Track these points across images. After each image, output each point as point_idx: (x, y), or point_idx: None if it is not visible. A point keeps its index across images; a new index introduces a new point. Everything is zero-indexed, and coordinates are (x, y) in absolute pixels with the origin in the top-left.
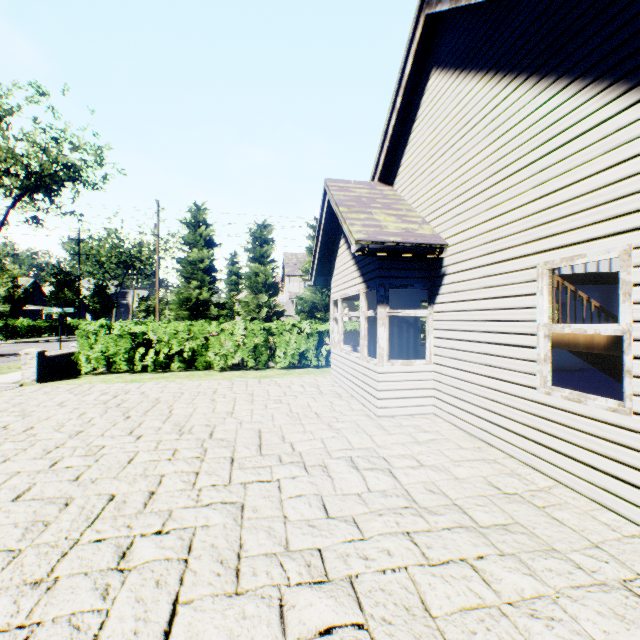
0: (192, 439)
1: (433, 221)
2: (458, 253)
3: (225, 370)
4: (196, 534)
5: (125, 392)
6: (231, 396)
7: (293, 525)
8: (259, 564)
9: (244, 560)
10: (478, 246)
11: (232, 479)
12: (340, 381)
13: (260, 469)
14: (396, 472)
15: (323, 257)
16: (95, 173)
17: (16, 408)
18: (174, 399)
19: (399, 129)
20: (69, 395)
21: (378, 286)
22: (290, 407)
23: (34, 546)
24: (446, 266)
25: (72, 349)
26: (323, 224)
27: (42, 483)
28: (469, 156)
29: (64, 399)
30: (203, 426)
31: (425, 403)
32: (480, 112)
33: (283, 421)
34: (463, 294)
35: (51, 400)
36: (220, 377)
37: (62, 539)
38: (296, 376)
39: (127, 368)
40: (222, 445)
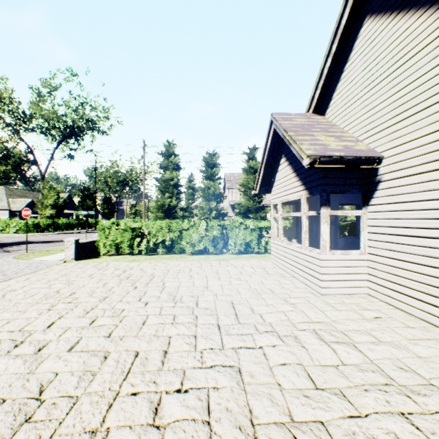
0: (184, 307)
1: (367, 139)
2: (395, 163)
3: (193, 254)
4: (209, 395)
5: (130, 268)
6: (203, 274)
7: (289, 394)
8: (273, 434)
9: (258, 428)
10: (419, 156)
11: (223, 344)
12: (280, 264)
13: (243, 336)
14: (360, 347)
15: (266, 172)
16: (104, 124)
17: (63, 278)
18: (164, 275)
19: (332, 70)
20: (95, 269)
21: (321, 192)
22: (248, 284)
23: (87, 394)
24: (381, 174)
25: (94, 238)
26: (268, 147)
27: (86, 337)
28: (408, 81)
29: (92, 272)
30: (189, 297)
31: (360, 285)
32: (421, 42)
33: (247, 295)
34: (401, 197)
35: (84, 273)
36: (191, 259)
37: (106, 390)
38: (244, 260)
39: (128, 251)
40: (207, 313)
